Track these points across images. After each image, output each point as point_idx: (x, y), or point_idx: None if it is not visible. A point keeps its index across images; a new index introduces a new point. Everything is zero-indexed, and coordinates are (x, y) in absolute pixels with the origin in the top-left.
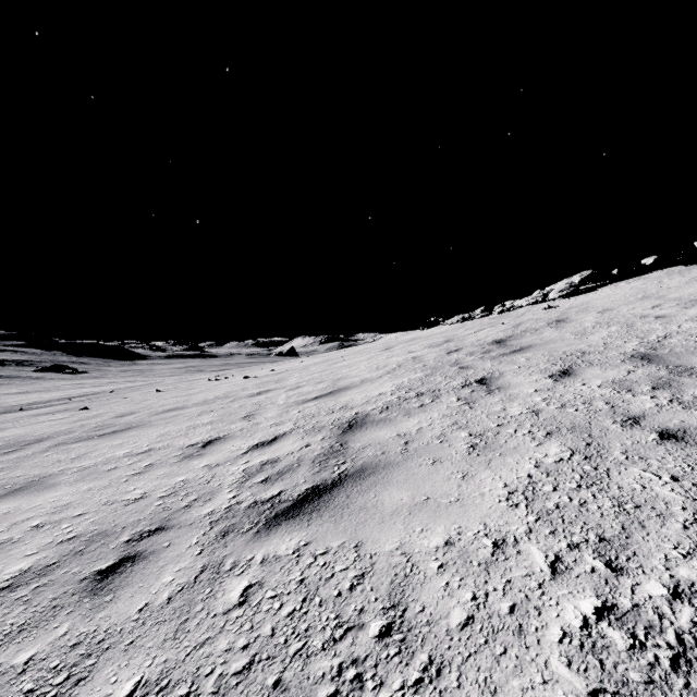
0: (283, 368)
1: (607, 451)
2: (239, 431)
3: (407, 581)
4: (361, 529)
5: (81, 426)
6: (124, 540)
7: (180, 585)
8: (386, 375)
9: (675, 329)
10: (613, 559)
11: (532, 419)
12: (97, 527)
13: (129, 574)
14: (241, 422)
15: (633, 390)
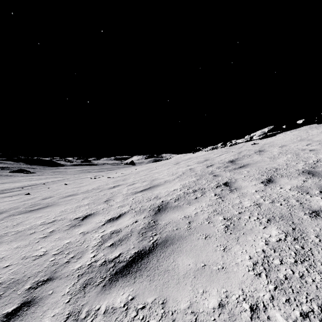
0: (127, 172)
1: (306, 234)
2: (101, 210)
3: None
4: (165, 288)
5: (23, 204)
6: (27, 288)
7: None
8: (177, 178)
9: (321, 157)
10: None
11: (257, 210)
12: (14, 276)
13: (23, 317)
14: (103, 204)
15: (309, 193)
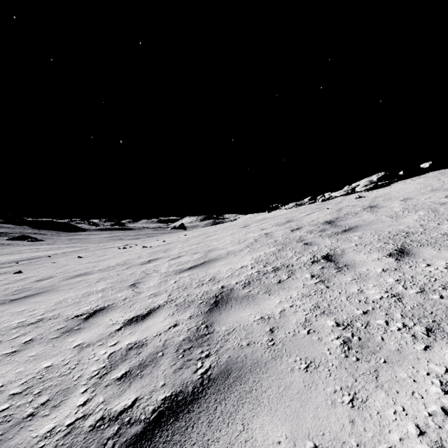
0: (172, 240)
1: None
2: (122, 301)
3: None
4: None
5: (4, 289)
6: None
7: None
8: (246, 248)
9: None
10: None
11: (397, 307)
12: None
13: None
14: (127, 290)
15: None
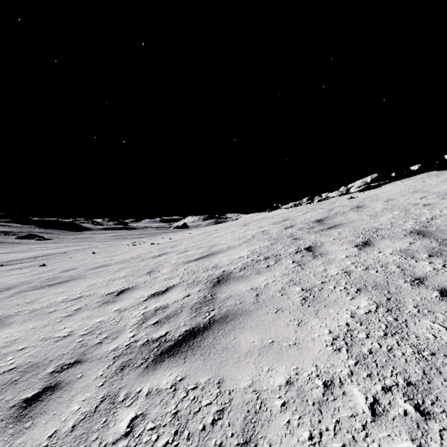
0: (177, 237)
1: (403, 305)
2: (143, 283)
3: (257, 417)
4: (222, 367)
5: (38, 278)
6: (49, 372)
7: (83, 414)
8: (244, 243)
9: (438, 213)
10: (420, 403)
11: (345, 278)
12: (32, 360)
13: (47, 402)
14: (145, 276)
15: (415, 257)
